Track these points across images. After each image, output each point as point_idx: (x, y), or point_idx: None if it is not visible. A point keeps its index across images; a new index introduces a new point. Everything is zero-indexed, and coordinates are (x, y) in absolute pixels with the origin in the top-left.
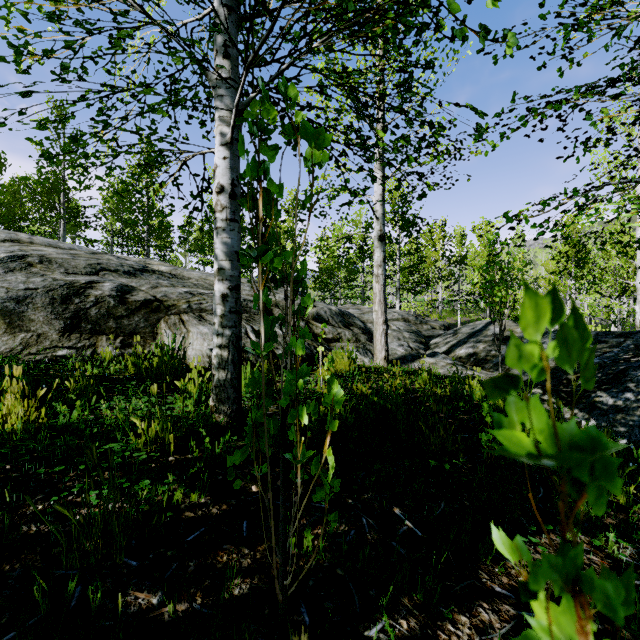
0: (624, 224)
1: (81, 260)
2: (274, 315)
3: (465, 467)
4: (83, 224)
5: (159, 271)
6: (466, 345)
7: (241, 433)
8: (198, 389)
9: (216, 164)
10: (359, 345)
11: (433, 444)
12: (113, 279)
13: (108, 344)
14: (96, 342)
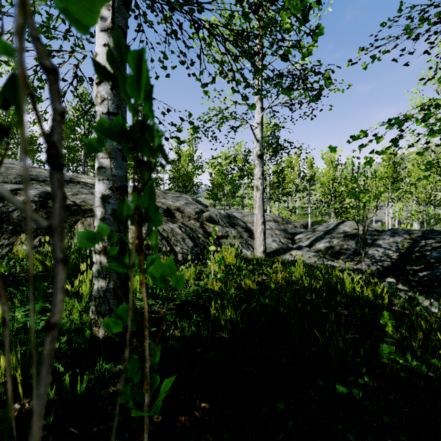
0: (434, 151)
1: (12, 171)
2: (175, 217)
3: (369, 384)
4: (35, 149)
5: (83, 182)
6: (323, 240)
7: (123, 349)
8: (89, 292)
9: (97, 53)
10: (242, 241)
11: (330, 354)
12: (39, 187)
13: (26, 243)
14: (15, 241)
